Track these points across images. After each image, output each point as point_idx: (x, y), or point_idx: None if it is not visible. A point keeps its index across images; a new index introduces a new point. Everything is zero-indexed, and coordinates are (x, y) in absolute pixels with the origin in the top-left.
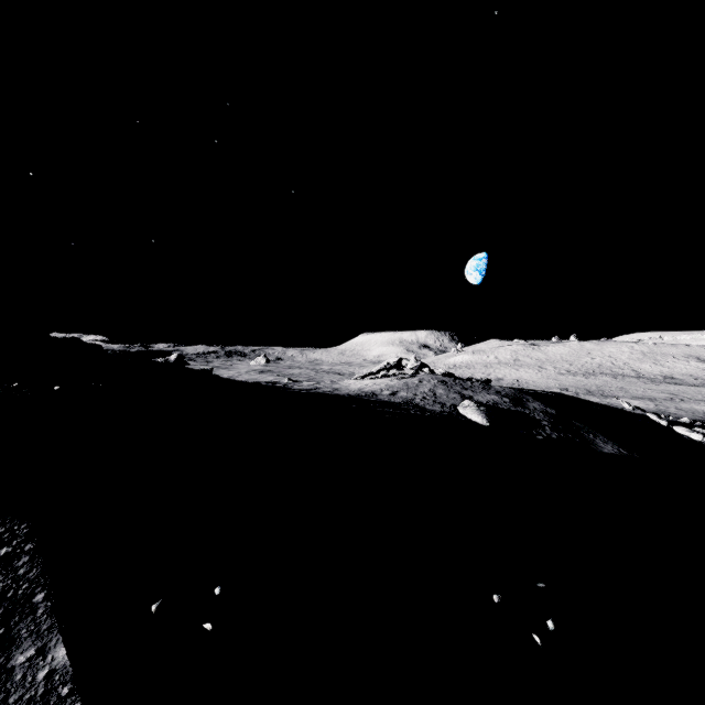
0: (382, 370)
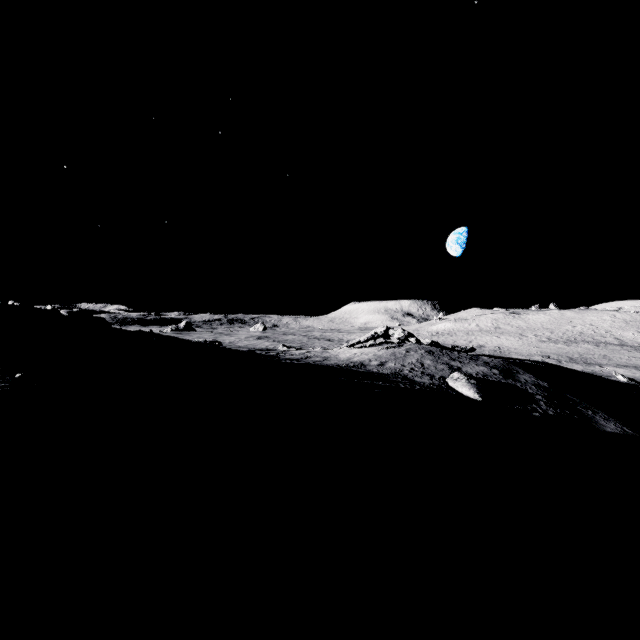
0: (370, 339)
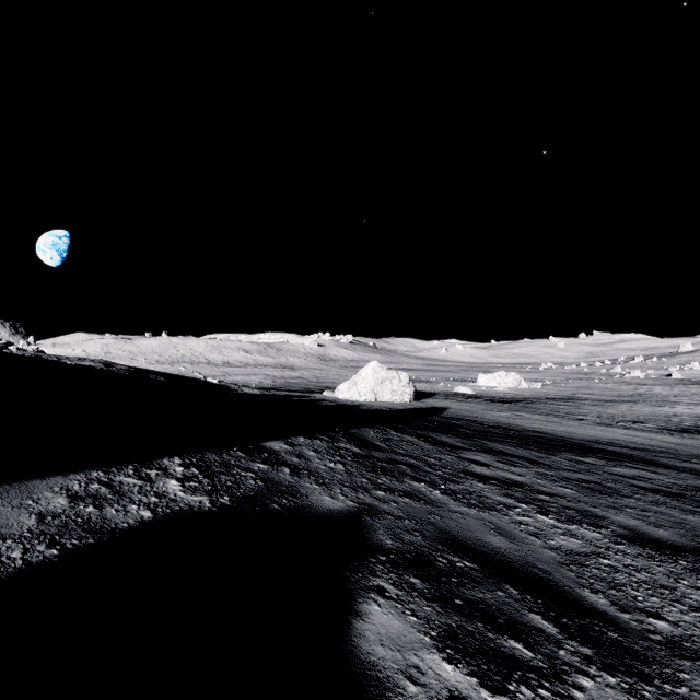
0: None
